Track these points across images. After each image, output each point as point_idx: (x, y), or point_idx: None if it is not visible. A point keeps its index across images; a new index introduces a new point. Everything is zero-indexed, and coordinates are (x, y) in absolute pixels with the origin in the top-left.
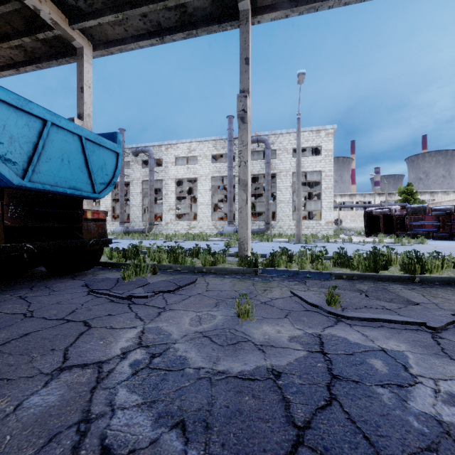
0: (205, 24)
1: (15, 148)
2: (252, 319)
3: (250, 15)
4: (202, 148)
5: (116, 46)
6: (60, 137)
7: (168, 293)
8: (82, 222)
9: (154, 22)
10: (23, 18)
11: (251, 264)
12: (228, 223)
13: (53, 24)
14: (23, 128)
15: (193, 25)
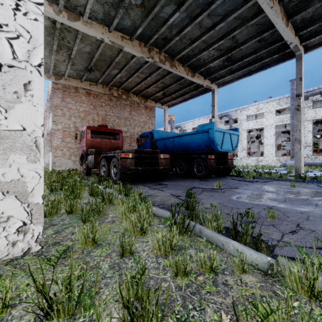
0: (275, 63)
1: (219, 142)
2: (296, 187)
3: (303, 53)
4: (268, 106)
5: (228, 84)
6: (226, 135)
7: (263, 182)
8: (227, 160)
9: (247, 70)
10: (194, 86)
11: (301, 178)
12: (290, 158)
13: (206, 86)
14: (220, 136)
15: (268, 66)
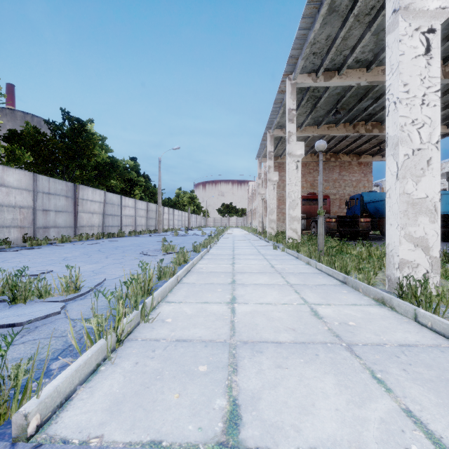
0: None
1: None
2: None
3: None
4: None
5: None
6: (445, 197)
7: None
8: None
9: None
10: None
11: None
12: None
13: None
14: None
15: None
